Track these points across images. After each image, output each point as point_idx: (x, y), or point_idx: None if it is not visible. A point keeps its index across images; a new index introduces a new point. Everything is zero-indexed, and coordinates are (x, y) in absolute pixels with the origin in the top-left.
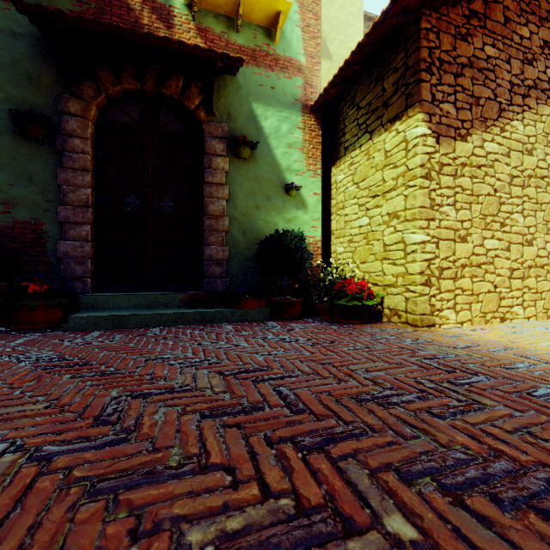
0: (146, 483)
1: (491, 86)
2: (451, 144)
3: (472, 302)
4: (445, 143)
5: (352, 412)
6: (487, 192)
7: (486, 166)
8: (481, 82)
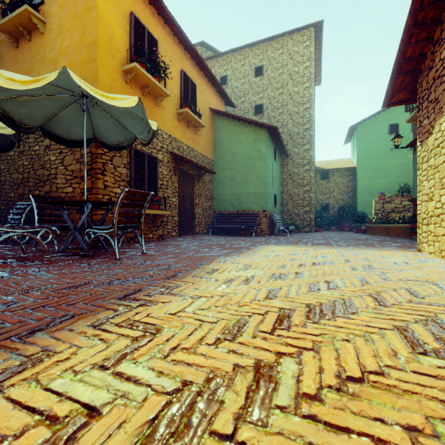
0: (330, 240)
1: (444, 79)
2: (426, 143)
3: (435, 240)
4: (424, 144)
5: (337, 242)
6: (442, 160)
7: (442, 142)
8: (439, 84)
